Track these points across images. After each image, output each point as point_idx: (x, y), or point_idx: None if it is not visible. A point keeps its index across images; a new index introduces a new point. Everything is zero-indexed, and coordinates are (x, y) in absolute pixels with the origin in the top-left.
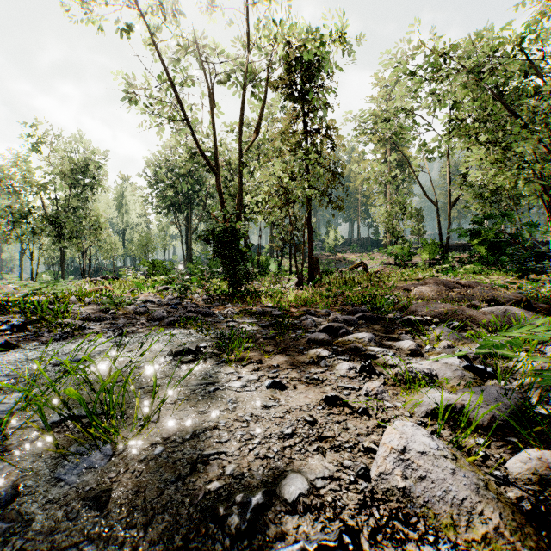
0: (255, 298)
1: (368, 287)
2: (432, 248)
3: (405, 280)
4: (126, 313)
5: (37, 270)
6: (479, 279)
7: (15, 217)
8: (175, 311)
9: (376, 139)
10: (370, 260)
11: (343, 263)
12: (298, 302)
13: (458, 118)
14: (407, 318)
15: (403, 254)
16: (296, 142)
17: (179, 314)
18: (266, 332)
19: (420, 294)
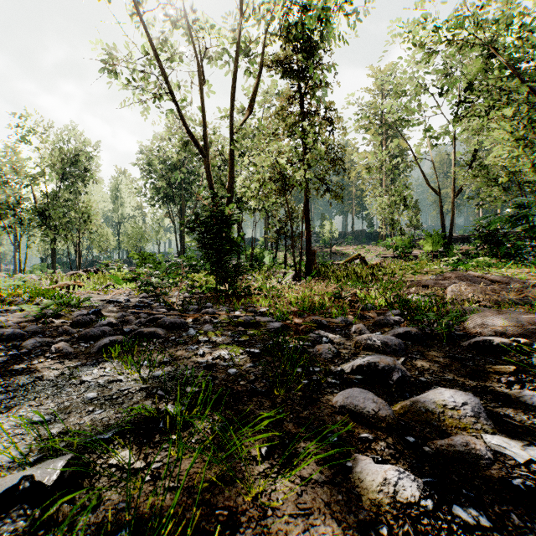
0: (246, 296)
1: (372, 281)
2: (436, 239)
3: (413, 273)
4: (64, 323)
5: (25, 263)
6: (496, 272)
7: (2, 208)
8: (133, 319)
9: (371, 130)
10: (366, 252)
11: (338, 256)
12: (301, 306)
13: (464, 101)
14: (484, 339)
15: (404, 246)
16: (293, 123)
17: (132, 327)
18: (256, 373)
19: (459, 293)
